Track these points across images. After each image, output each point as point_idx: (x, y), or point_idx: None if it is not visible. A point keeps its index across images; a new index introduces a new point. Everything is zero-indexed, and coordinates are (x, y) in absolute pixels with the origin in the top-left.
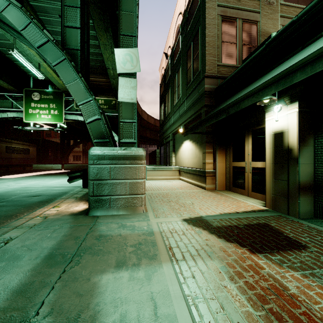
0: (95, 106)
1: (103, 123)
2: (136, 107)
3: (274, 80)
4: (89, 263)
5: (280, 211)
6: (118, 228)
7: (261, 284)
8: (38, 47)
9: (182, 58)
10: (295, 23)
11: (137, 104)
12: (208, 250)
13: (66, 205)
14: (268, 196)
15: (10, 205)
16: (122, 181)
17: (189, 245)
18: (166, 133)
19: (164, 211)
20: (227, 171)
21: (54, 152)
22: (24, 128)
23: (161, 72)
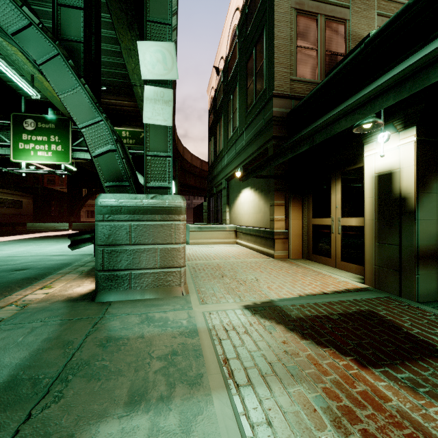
0: (106, 130)
1: (119, 157)
2: (171, 134)
3: (395, 82)
4: (79, 396)
5: (387, 291)
6: (141, 324)
7: (392, 437)
8: (14, 33)
9: (240, 72)
10: (413, 7)
11: (176, 140)
12: (288, 363)
13: (64, 284)
14: (368, 267)
15: None
16: (149, 247)
17: (256, 353)
18: (217, 179)
19: (215, 293)
20: (305, 231)
21: (59, 205)
22: (12, 171)
23: (210, 95)
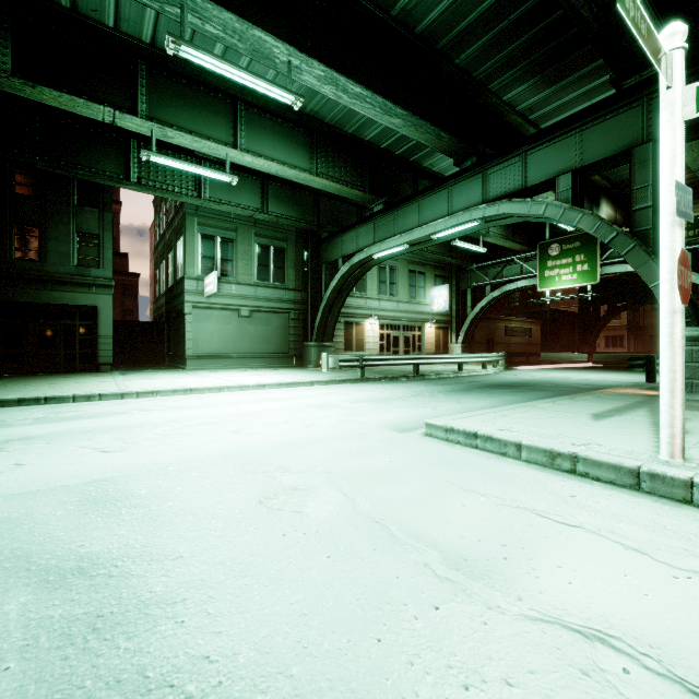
0: None
1: None
2: None
3: None
4: None
5: None
6: None
7: None
8: (607, 242)
9: None
10: None
11: None
12: None
13: (632, 390)
14: None
15: (568, 387)
16: None
17: None
18: None
19: None
20: None
21: (568, 331)
22: (540, 301)
23: None
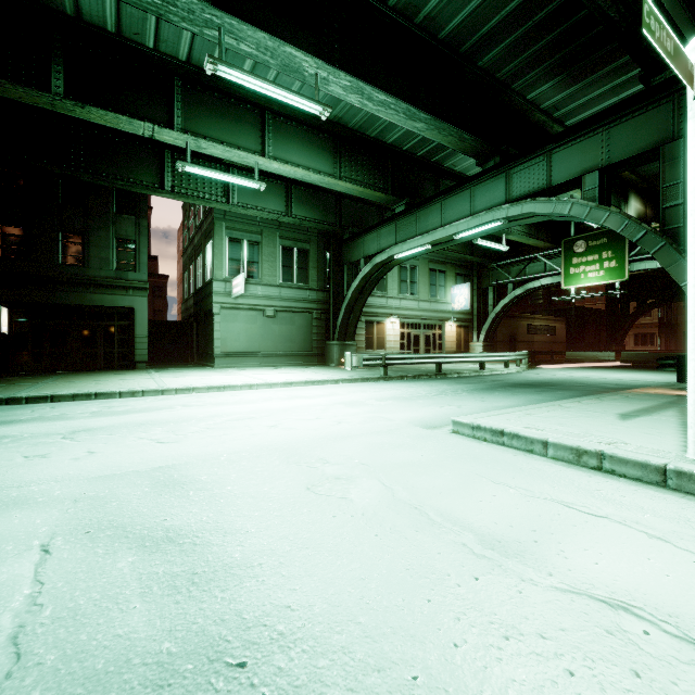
0: None
1: None
2: None
3: None
4: None
5: None
6: None
7: None
8: (636, 241)
9: None
10: None
11: None
12: None
13: (662, 390)
14: None
15: (594, 387)
16: None
17: None
18: None
19: None
20: None
21: (595, 328)
22: (564, 299)
23: None
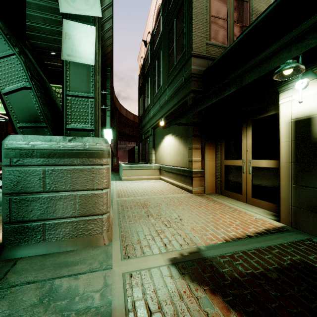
0: (19, 66)
1: (35, 95)
2: (93, 74)
3: None
4: None
5: (305, 231)
6: (37, 305)
7: None
8: None
9: (164, 41)
10: None
11: (114, 98)
12: None
13: None
14: (284, 207)
15: None
16: (66, 194)
17: None
18: (145, 128)
19: (139, 239)
20: (218, 170)
21: None
22: None
23: (140, 63)
